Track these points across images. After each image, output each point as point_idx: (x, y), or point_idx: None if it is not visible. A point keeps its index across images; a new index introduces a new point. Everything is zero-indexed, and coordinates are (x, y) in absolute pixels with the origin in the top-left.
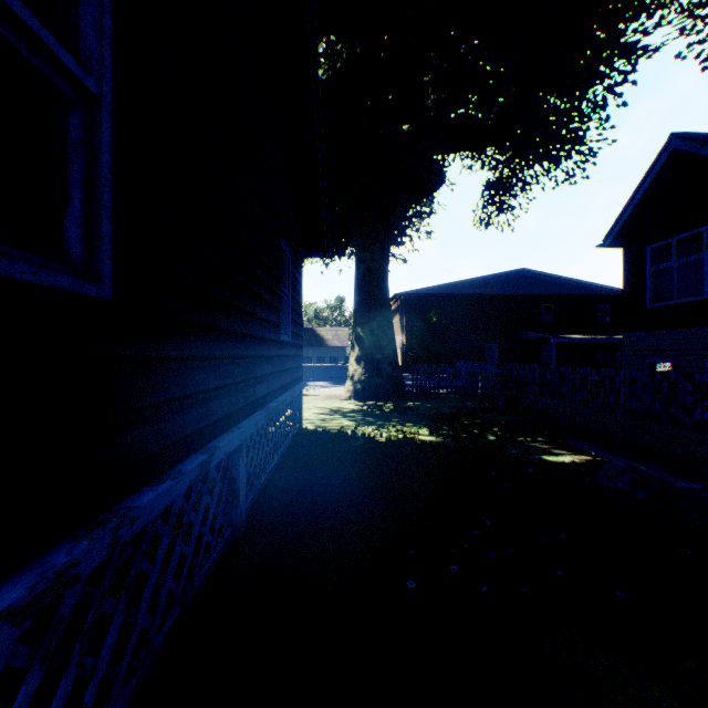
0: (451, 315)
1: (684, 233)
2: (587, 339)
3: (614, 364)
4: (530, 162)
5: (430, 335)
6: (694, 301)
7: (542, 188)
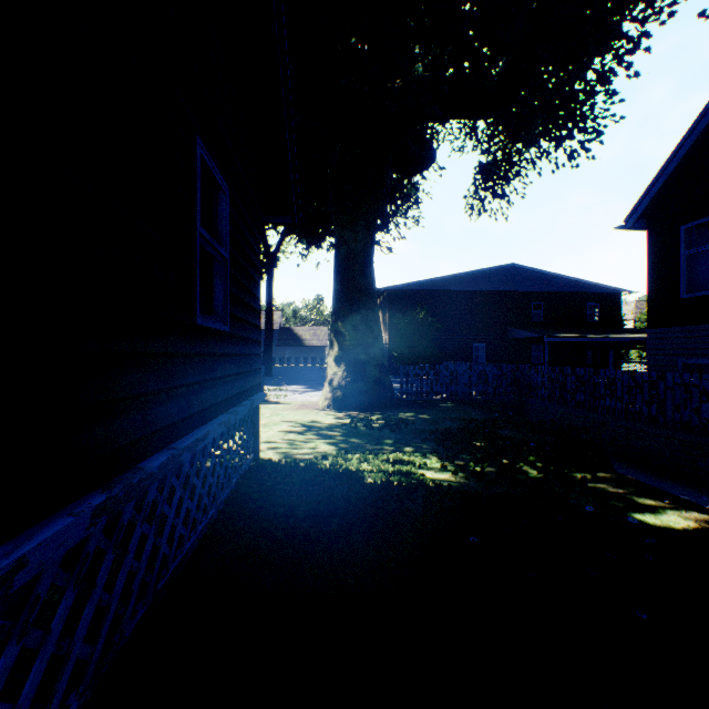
0: (438, 313)
1: None
2: (581, 338)
3: (604, 365)
4: (529, 141)
5: (416, 334)
6: None
7: (538, 173)
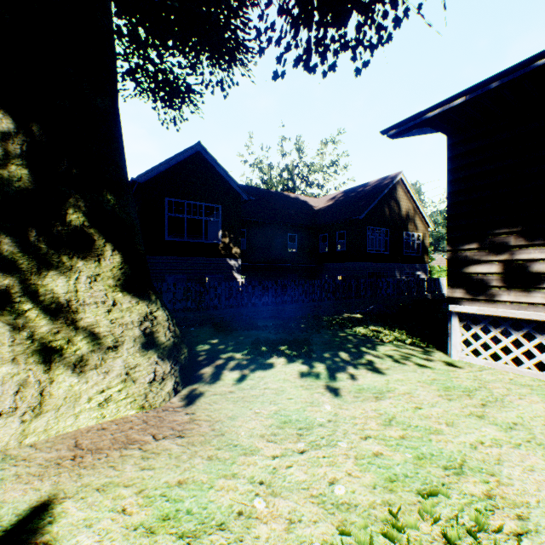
0: None
1: (193, 201)
2: None
3: None
4: None
5: None
6: (199, 242)
7: None
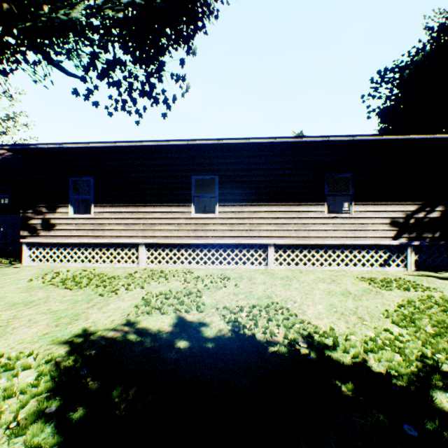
0: None
1: None
2: None
3: None
4: None
5: None
6: None
7: None
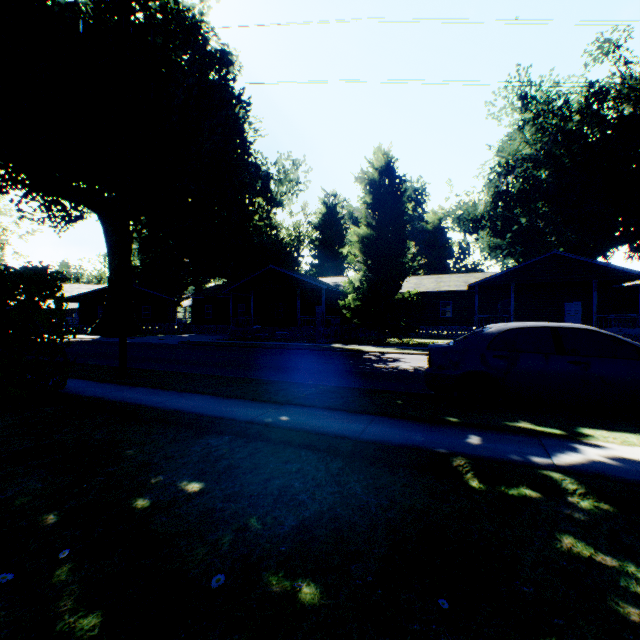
0: None
1: None
2: None
3: None
4: None
5: None
6: None
7: None
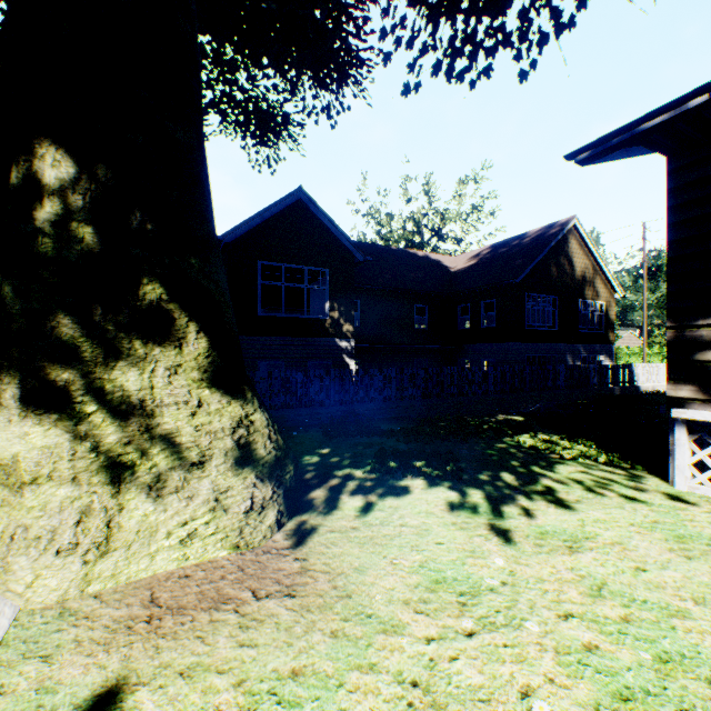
0: None
1: (293, 265)
2: None
3: None
4: None
5: None
6: (300, 318)
7: None
